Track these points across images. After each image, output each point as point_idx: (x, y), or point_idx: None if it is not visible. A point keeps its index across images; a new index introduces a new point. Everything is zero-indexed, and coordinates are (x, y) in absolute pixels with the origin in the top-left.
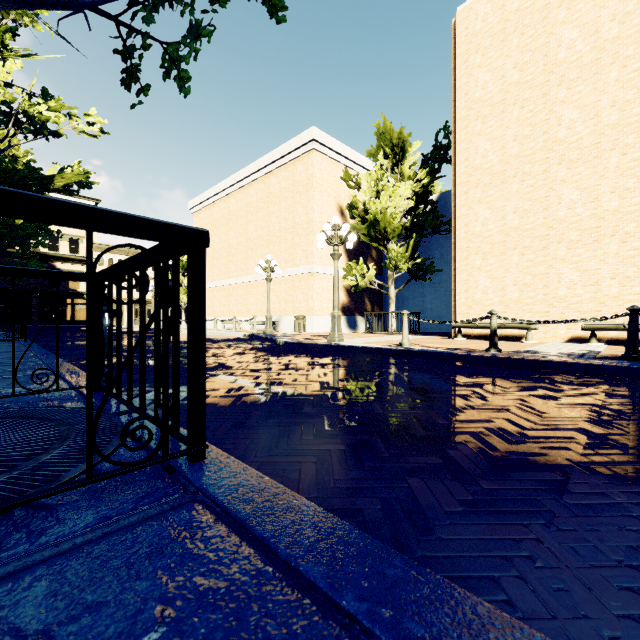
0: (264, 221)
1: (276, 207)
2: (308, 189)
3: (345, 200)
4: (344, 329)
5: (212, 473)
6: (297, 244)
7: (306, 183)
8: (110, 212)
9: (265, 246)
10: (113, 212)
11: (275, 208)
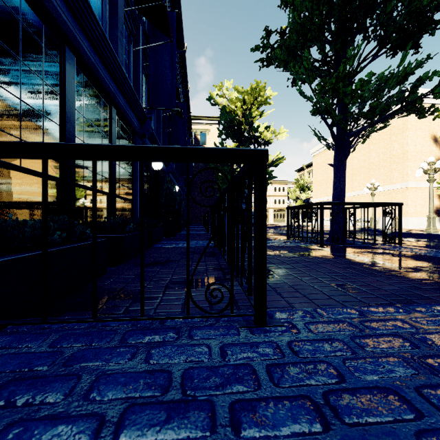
0: (365, 156)
1: (375, 146)
2: (403, 131)
3: (438, 130)
4: (437, 226)
5: (406, 246)
6: (393, 169)
7: (401, 127)
8: (388, 203)
9: (366, 172)
10: (388, 202)
11: (374, 147)
